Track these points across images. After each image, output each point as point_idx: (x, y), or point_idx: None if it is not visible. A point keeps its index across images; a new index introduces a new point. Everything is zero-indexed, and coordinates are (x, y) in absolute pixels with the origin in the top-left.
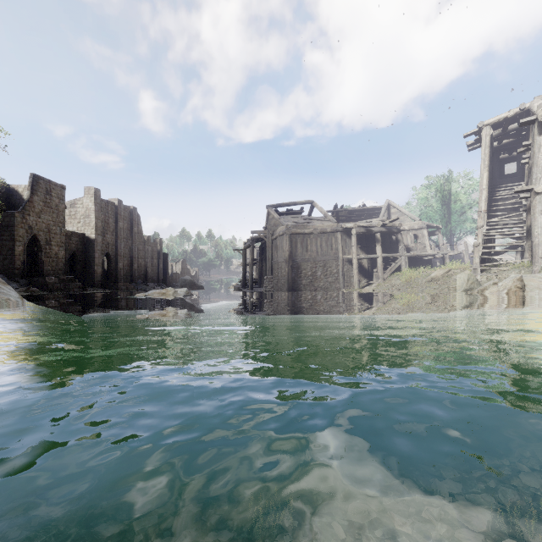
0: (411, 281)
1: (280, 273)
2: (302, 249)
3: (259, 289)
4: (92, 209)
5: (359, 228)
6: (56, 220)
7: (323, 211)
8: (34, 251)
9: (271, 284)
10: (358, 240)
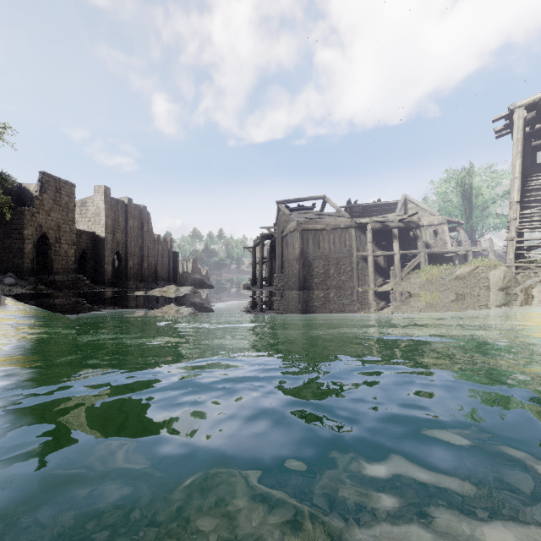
0: (432, 279)
1: (291, 272)
2: (314, 246)
3: (269, 288)
4: (102, 208)
5: (375, 223)
6: (65, 218)
7: (336, 206)
8: (44, 249)
9: (281, 283)
10: (373, 236)
